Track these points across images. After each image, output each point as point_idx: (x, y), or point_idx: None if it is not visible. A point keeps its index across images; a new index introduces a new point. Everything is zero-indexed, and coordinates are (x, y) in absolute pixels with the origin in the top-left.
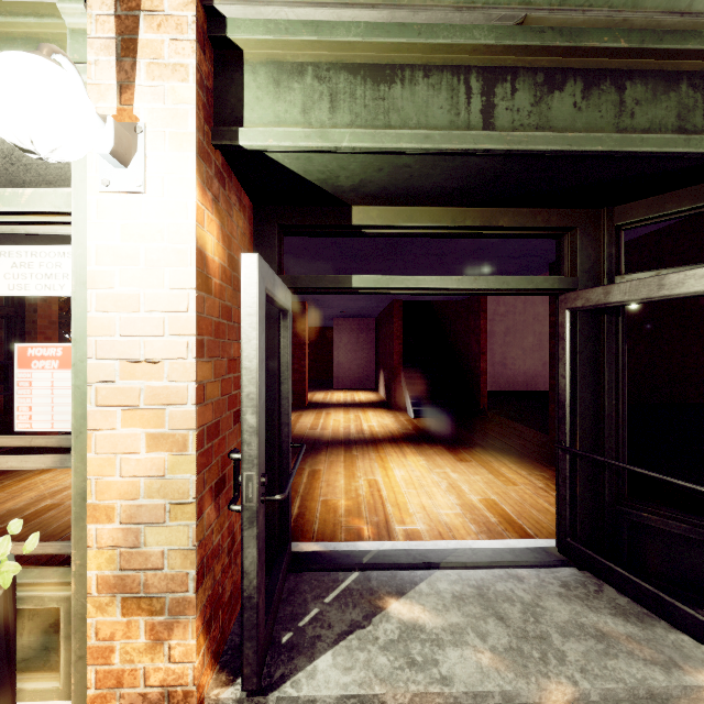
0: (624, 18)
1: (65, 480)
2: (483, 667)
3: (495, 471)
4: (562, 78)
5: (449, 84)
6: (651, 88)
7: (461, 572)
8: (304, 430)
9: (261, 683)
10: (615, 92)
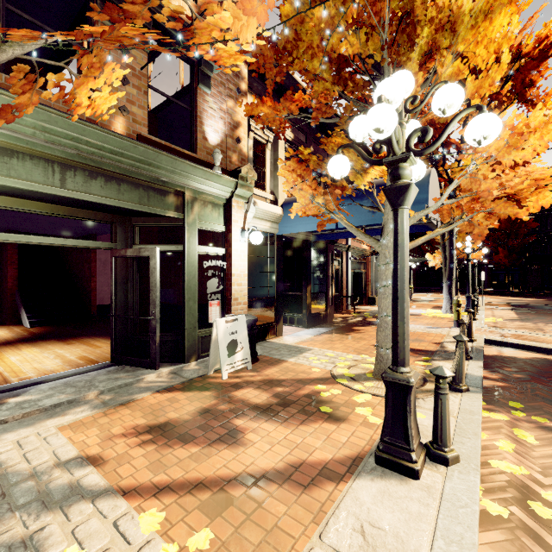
0: (117, 165)
1: None
2: (61, 398)
3: (91, 344)
4: (96, 176)
5: (44, 165)
6: (130, 187)
7: (56, 381)
8: None
9: None
10: (117, 185)
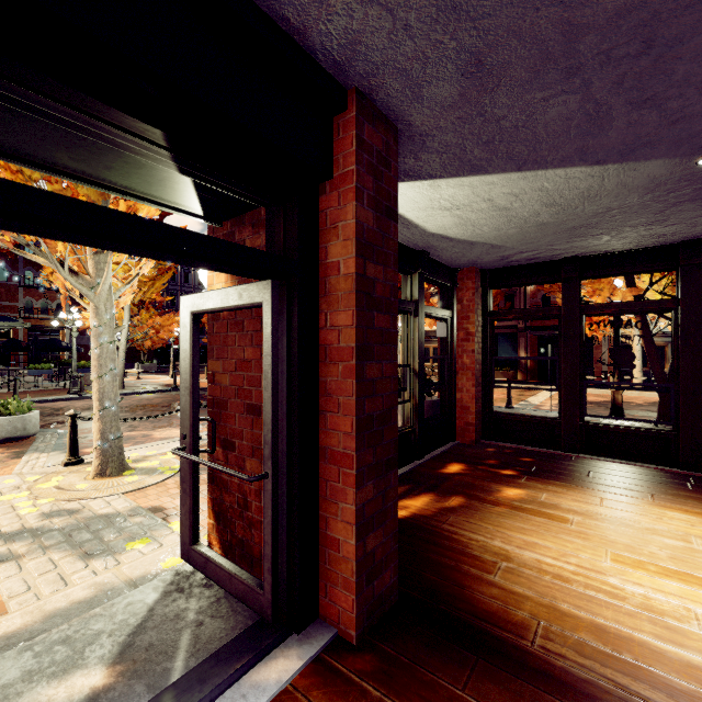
0: None
1: (659, 524)
2: None
3: None
4: None
5: None
6: None
7: None
8: None
9: (188, 568)
10: None
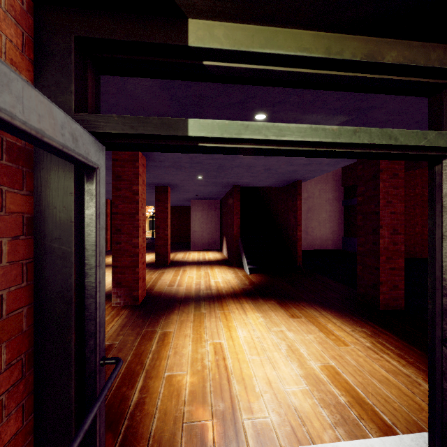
0: None
1: None
2: None
3: (324, 328)
4: None
5: None
6: None
7: None
8: (163, 287)
9: None
10: None
